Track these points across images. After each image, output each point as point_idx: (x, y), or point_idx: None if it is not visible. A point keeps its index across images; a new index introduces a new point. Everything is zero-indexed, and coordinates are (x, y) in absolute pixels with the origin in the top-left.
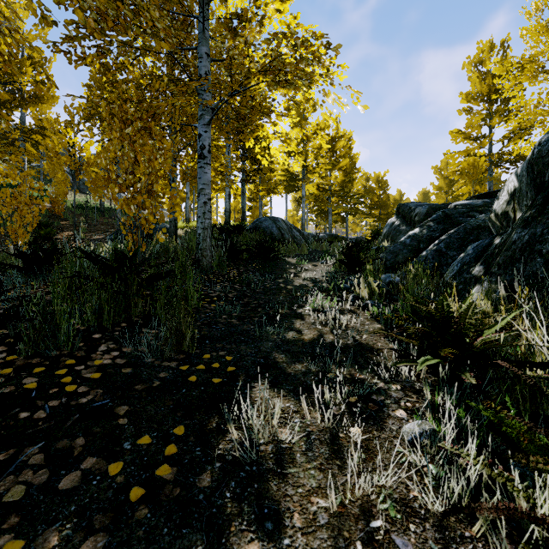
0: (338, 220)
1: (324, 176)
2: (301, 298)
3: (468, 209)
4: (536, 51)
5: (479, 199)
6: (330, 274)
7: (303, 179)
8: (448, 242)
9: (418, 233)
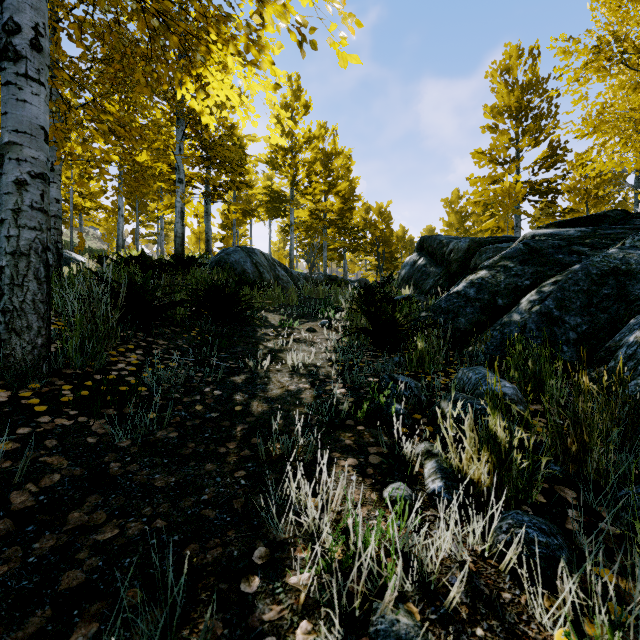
0: (334, 257)
1: (318, 201)
2: (283, 471)
3: (566, 241)
4: (619, 26)
5: (567, 227)
6: (347, 359)
7: (291, 201)
8: (560, 297)
9: (488, 279)
